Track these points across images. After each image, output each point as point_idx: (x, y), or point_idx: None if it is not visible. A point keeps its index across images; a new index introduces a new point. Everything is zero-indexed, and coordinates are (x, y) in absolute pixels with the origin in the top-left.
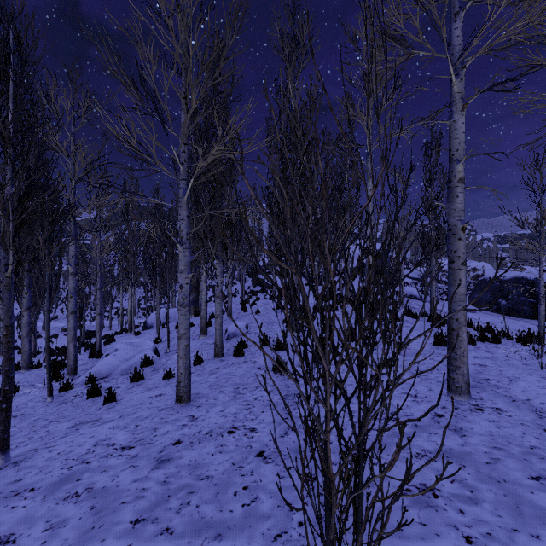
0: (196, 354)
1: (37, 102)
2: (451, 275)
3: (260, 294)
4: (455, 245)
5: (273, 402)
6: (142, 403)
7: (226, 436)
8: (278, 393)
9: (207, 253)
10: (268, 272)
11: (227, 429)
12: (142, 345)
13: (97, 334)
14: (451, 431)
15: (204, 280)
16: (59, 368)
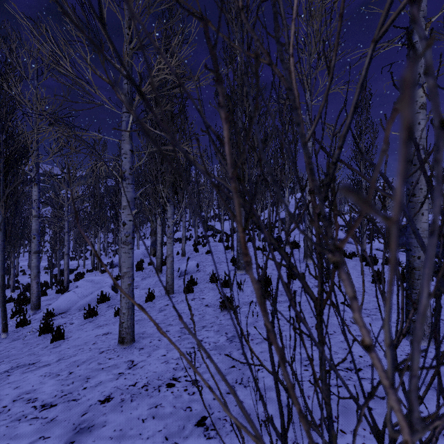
0: (148, 291)
1: (9, 64)
2: (412, 210)
3: (211, 238)
4: (417, 176)
5: (219, 344)
6: (86, 343)
7: (164, 391)
8: (225, 334)
9: (159, 197)
10: (217, 220)
11: (166, 381)
12: (102, 282)
13: (65, 272)
14: (431, 390)
15: (159, 223)
16: (22, 303)
